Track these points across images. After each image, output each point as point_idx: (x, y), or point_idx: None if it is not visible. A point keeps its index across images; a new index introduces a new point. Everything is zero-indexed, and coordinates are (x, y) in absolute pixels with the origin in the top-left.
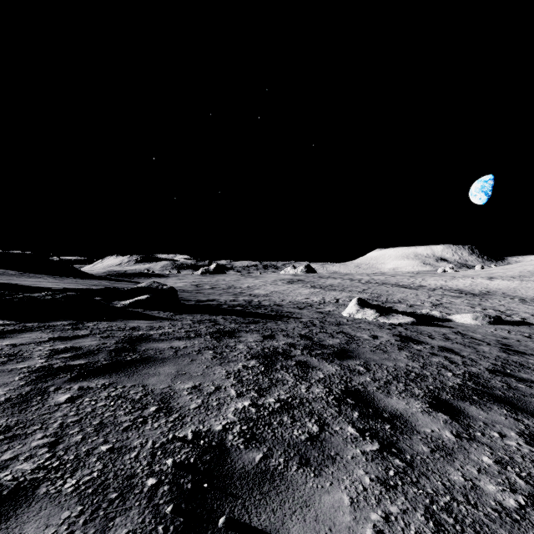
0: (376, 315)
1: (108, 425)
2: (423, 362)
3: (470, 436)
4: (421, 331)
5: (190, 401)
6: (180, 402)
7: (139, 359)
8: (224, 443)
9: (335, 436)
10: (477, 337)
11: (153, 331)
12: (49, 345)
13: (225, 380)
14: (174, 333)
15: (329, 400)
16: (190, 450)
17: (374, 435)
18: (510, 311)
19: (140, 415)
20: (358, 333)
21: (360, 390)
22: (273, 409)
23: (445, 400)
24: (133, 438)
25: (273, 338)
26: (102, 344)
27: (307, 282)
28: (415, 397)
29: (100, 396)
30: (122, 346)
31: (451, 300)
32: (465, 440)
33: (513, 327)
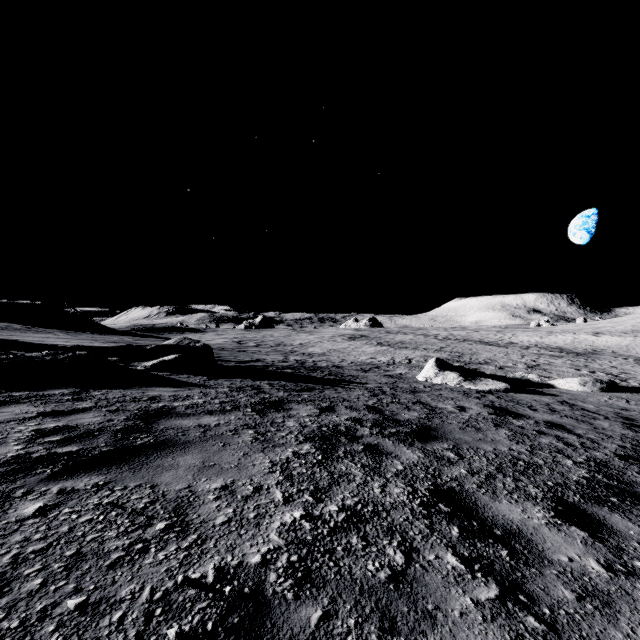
0: (460, 380)
1: (87, 556)
2: (530, 444)
3: (627, 569)
4: (518, 400)
5: (217, 512)
6: (202, 513)
7: (153, 443)
8: (262, 589)
9: (429, 573)
10: (589, 408)
11: (177, 402)
12: (35, 423)
13: (268, 476)
14: (205, 405)
15: (415, 506)
16: (208, 606)
17: (487, 568)
18: (624, 375)
19: (140, 538)
20: (440, 403)
21: (454, 489)
22: (335, 523)
23: (574, 504)
24: (122, 582)
25: (332, 411)
26: (107, 421)
27: (372, 338)
28: (532, 500)
29: (87, 505)
30: (133, 424)
31: (550, 361)
32: (623, 575)
33: (632, 395)
